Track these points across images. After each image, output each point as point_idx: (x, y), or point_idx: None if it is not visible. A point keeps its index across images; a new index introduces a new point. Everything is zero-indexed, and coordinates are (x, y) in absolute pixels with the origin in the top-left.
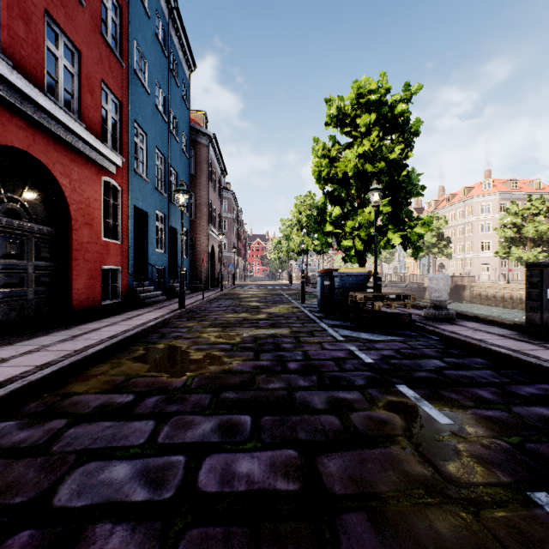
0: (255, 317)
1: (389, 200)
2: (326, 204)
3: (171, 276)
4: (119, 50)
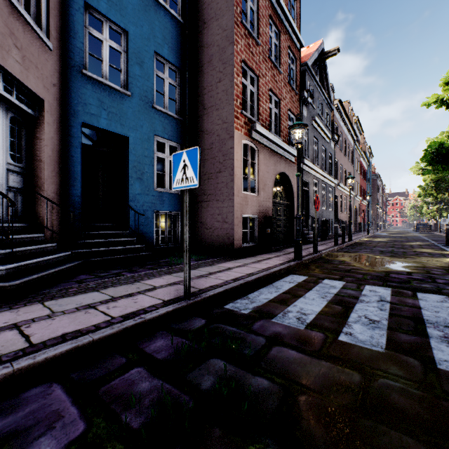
0: (398, 232)
1: (445, 203)
2: (423, 204)
3: (370, 224)
4: (365, 180)
